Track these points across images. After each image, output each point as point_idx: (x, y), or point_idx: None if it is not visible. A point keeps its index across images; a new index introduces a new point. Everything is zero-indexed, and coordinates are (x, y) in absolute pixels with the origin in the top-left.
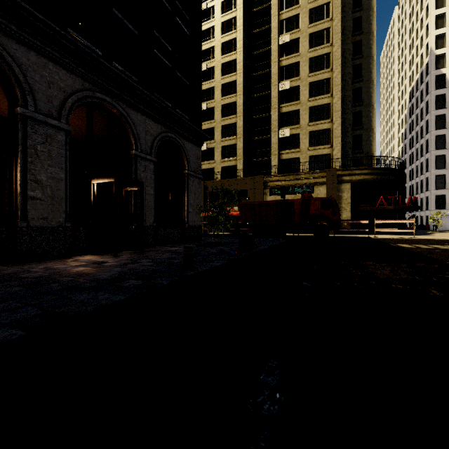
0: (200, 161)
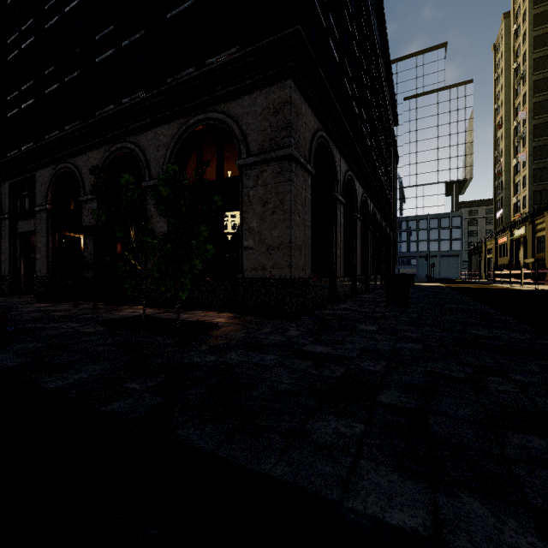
0: (289, 111)
